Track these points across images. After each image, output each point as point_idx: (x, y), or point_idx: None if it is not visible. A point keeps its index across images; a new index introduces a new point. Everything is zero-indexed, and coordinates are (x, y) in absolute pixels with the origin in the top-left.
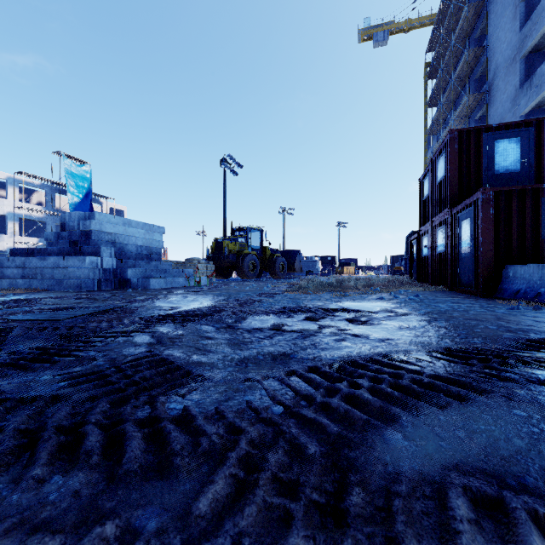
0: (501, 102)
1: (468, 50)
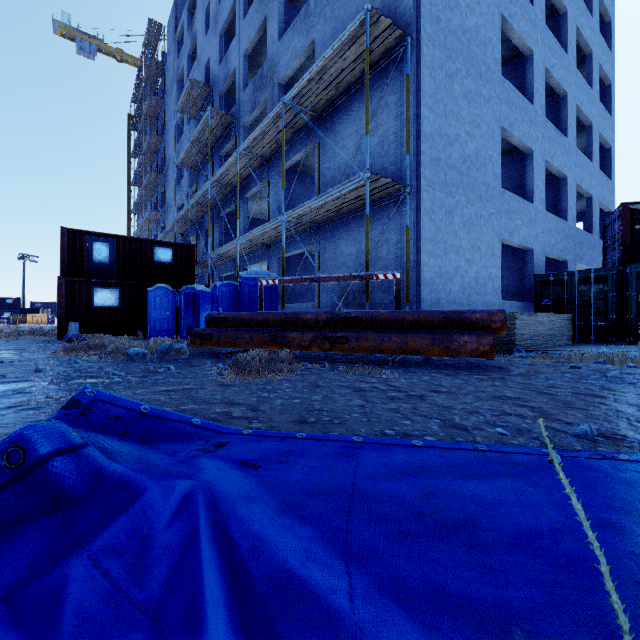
0: (171, 190)
1: (151, 134)
